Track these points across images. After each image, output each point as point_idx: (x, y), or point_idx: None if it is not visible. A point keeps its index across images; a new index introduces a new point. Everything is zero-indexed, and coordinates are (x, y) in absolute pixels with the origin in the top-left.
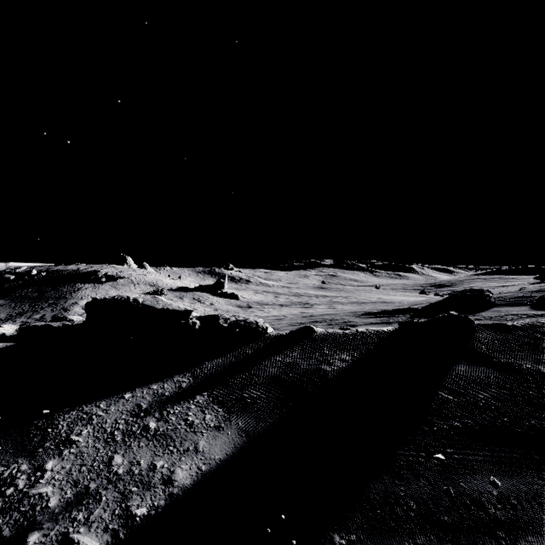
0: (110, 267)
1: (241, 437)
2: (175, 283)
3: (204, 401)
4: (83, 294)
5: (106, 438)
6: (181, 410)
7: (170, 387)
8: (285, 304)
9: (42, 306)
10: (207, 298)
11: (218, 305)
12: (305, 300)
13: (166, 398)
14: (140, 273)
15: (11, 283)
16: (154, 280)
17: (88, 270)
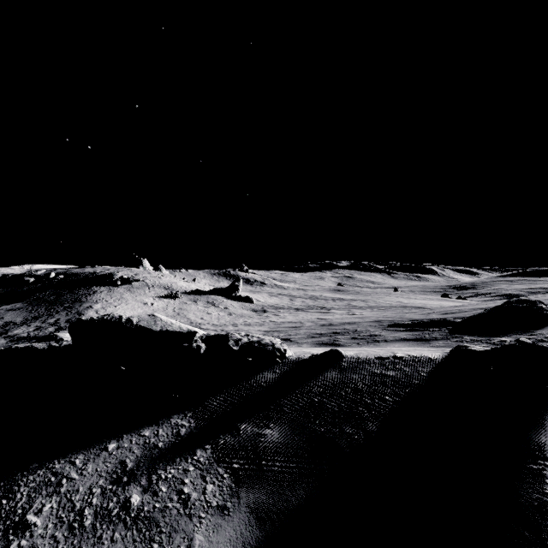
0: (126, 270)
1: (253, 529)
2: (190, 286)
3: (206, 459)
4: (97, 297)
5: (71, 522)
6: (176, 475)
7: (166, 435)
8: (301, 308)
9: (57, 310)
10: (221, 301)
11: (232, 309)
12: (321, 303)
13: (158, 452)
14: (155, 276)
15: (30, 286)
16: (169, 283)
17: (105, 273)
